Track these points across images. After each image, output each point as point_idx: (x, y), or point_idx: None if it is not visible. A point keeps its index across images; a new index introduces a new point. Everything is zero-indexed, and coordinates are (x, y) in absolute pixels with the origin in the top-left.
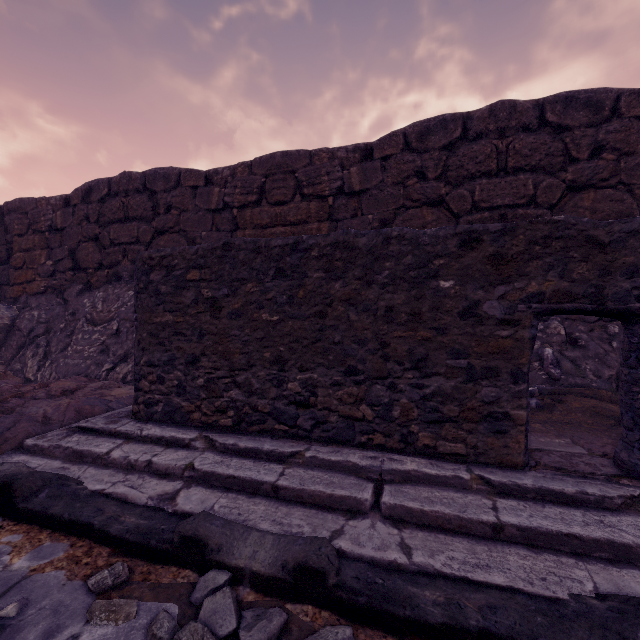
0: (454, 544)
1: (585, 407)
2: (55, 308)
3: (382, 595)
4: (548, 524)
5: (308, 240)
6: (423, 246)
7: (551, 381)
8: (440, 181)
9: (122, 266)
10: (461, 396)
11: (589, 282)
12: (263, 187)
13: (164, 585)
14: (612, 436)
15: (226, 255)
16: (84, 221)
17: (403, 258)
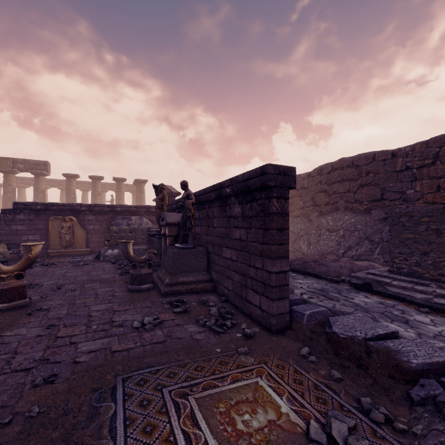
0: None
1: None
2: (306, 223)
3: None
4: None
5: None
6: None
7: None
8: None
9: (339, 204)
10: None
11: None
12: (437, 154)
13: None
14: None
15: (444, 212)
16: (318, 183)
17: None
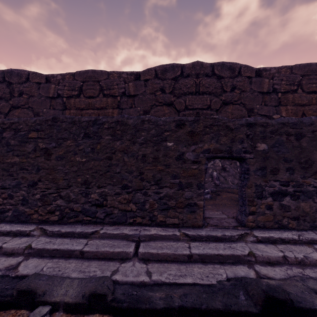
0: (171, 267)
1: (228, 197)
2: None
3: (135, 300)
4: (210, 251)
5: (102, 119)
6: (160, 125)
7: (216, 186)
8: (171, 94)
9: None
10: (176, 196)
11: (227, 145)
12: (81, 87)
13: None
14: (236, 209)
15: (54, 124)
16: None
17: (150, 131)
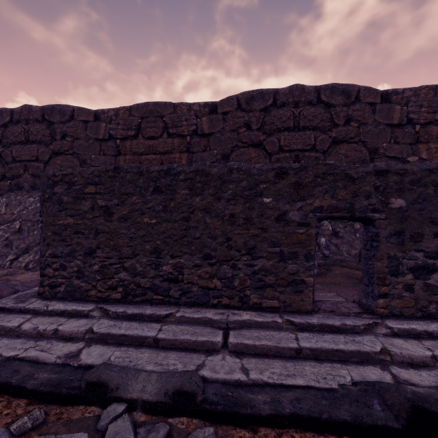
0: (274, 364)
1: (343, 273)
2: None
3: (232, 402)
4: (326, 345)
5: (177, 168)
6: (253, 175)
7: (324, 258)
8: (260, 131)
9: (23, 178)
10: (276, 270)
11: (347, 201)
12: (139, 125)
13: (75, 420)
14: (357, 289)
15: (116, 176)
16: None
17: (241, 183)
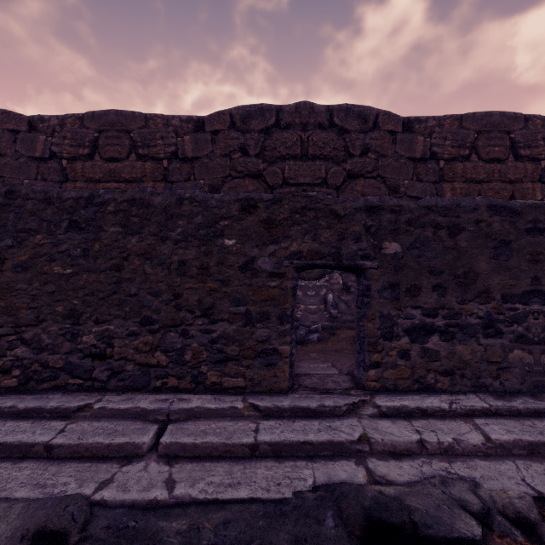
0: (216, 469)
1: (348, 337)
2: None
3: (129, 538)
4: (292, 436)
5: (104, 195)
6: (211, 208)
7: (331, 319)
8: (259, 158)
9: None
10: (241, 337)
11: (332, 244)
12: (96, 142)
13: None
14: None
15: (10, 203)
16: None
17: (194, 218)
